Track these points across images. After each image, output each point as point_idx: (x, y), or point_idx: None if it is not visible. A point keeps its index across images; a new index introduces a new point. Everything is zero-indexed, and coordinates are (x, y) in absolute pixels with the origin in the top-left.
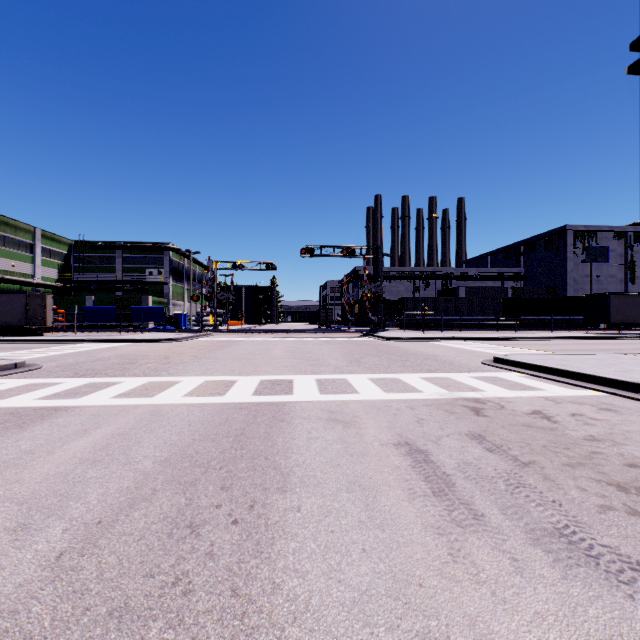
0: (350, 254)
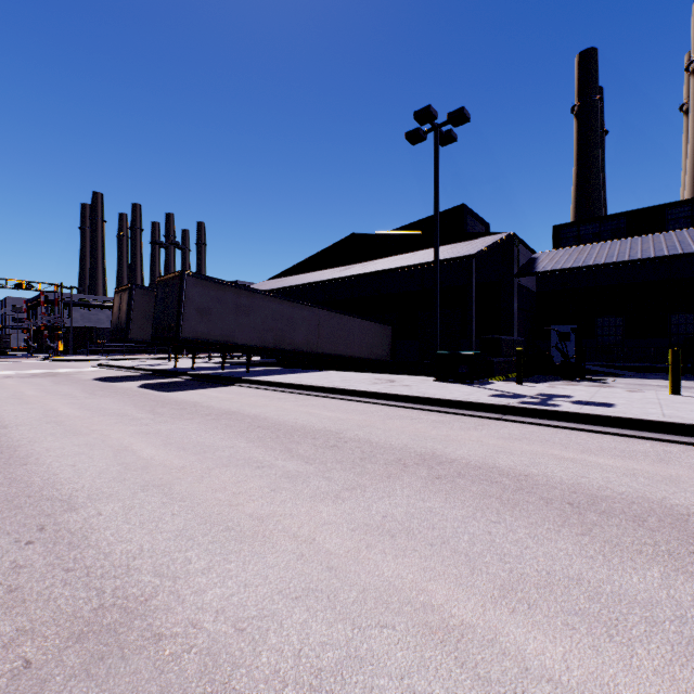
0: (27, 288)
